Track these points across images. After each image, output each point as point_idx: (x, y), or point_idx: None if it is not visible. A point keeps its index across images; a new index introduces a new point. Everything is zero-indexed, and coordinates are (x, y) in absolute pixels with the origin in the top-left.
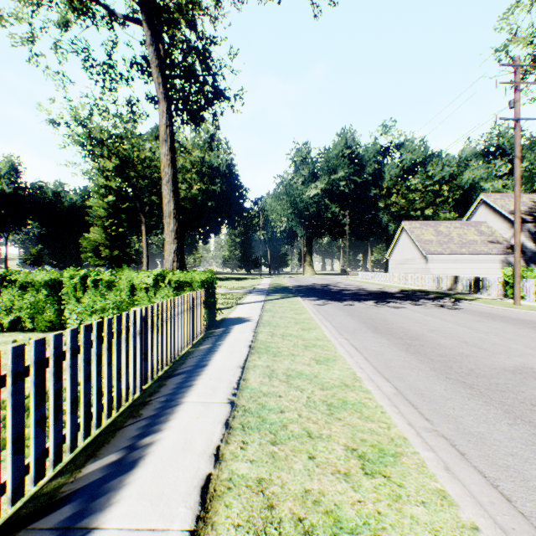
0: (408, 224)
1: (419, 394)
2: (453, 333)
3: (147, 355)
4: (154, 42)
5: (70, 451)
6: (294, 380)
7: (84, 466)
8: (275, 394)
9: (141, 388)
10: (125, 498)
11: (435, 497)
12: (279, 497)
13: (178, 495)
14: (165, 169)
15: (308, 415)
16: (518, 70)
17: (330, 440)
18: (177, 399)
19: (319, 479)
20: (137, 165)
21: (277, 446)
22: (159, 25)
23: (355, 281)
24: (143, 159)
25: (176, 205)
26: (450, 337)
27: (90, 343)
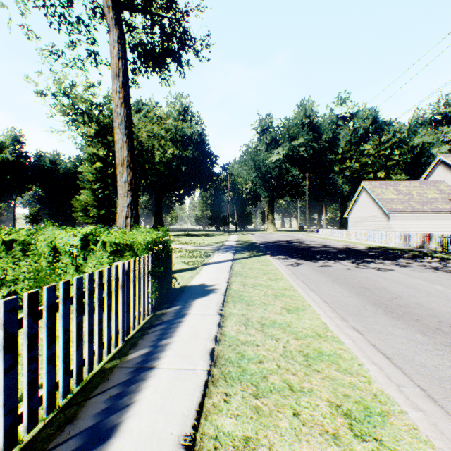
0: (368, 184)
1: None
2: None
3: None
4: None
5: None
6: None
7: None
8: None
9: None
10: None
11: None
12: None
13: None
14: (117, 109)
15: None
16: None
17: None
18: None
19: None
20: None
21: None
22: None
23: (317, 238)
24: None
25: (130, 152)
26: None
27: None
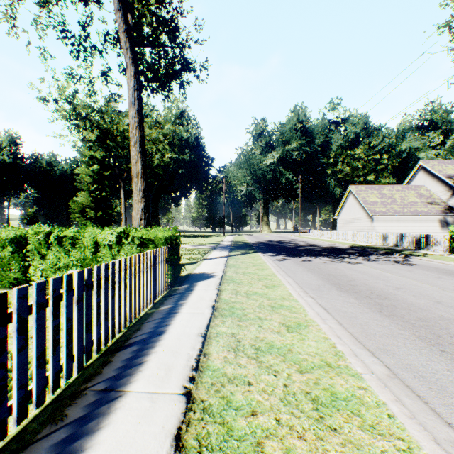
0: (354, 188)
1: (419, 377)
2: (421, 291)
3: (90, 325)
4: (121, 7)
5: None
6: (264, 356)
7: None
8: (243, 380)
9: (80, 367)
10: None
11: None
12: None
13: None
14: (133, 131)
15: (290, 422)
16: None
17: None
18: (119, 388)
19: None
20: (117, 137)
21: None
22: None
23: (307, 238)
24: (121, 131)
25: (143, 165)
26: (419, 295)
27: None
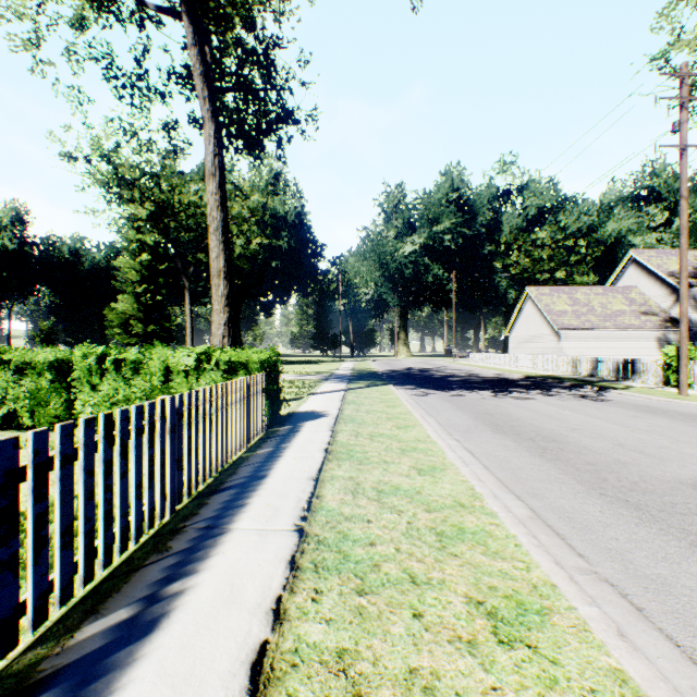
0: (534, 290)
1: (565, 517)
2: (602, 433)
3: (182, 462)
4: (198, 41)
5: (61, 605)
6: (388, 498)
7: (78, 629)
8: (362, 518)
9: (172, 508)
10: (134, 682)
11: (611, 683)
12: (370, 682)
13: (216, 677)
14: (212, 213)
15: (410, 550)
16: (685, 81)
17: (443, 589)
18: (223, 526)
19: (430, 651)
20: (179, 213)
21: (366, 598)
22: (204, 19)
23: (464, 365)
24: (186, 205)
25: (227, 261)
26: (598, 437)
27: (94, 445)
